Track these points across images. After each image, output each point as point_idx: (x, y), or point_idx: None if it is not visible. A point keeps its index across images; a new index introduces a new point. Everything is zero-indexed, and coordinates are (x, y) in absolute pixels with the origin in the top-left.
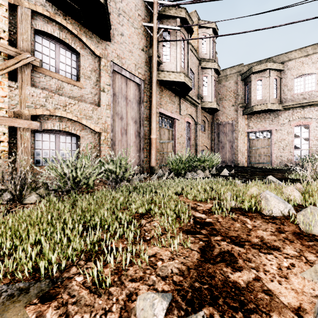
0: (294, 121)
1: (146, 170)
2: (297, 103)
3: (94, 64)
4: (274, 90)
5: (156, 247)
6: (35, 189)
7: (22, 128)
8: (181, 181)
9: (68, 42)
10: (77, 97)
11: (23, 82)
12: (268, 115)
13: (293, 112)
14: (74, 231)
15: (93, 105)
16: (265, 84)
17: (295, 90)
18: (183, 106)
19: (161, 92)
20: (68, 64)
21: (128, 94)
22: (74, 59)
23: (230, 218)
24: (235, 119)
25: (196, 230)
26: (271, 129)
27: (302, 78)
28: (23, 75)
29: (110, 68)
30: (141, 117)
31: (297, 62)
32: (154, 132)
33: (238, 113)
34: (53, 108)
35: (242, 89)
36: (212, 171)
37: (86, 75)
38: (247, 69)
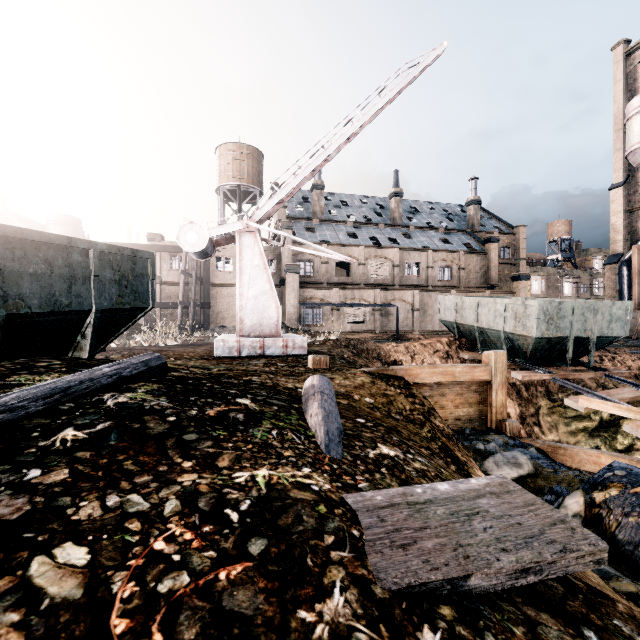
0: None
1: None
2: None
3: None
4: None
5: None
6: None
7: None
8: None
9: None
10: None
11: None
12: None
13: None
14: None
15: None
16: None
17: None
18: None
19: None
20: None
21: None
22: None
23: None
24: None
25: None
26: None
27: None
28: None
29: None
30: None
31: None
32: None
33: None
34: None
35: None
36: None
37: None
38: None
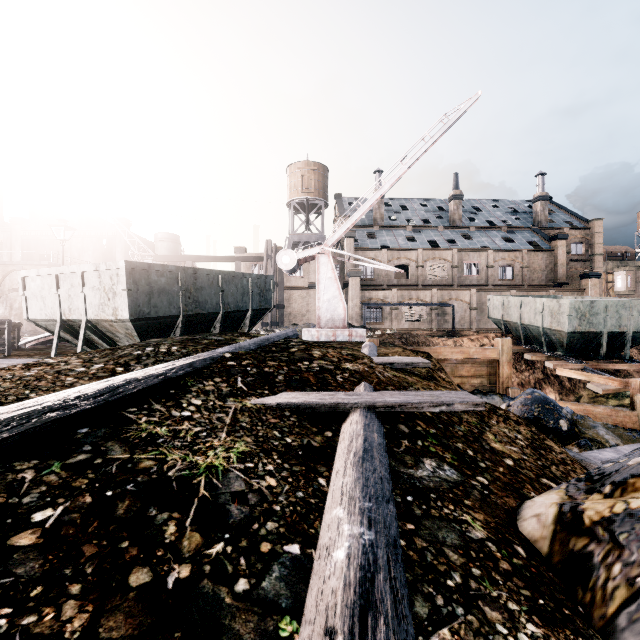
0: None
1: None
2: None
3: None
4: None
5: None
6: None
7: None
8: None
9: None
10: None
11: None
12: None
13: None
14: None
15: None
16: None
17: None
18: None
19: None
20: None
21: None
22: None
23: None
24: None
25: None
26: None
27: None
28: None
29: None
30: None
31: None
32: None
33: None
34: None
35: None
36: None
37: None
38: None
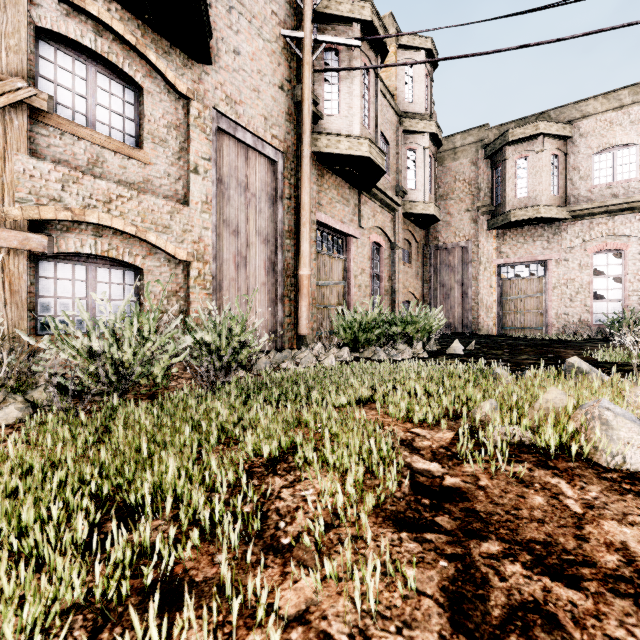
0: (594, 243)
1: (289, 343)
2: (599, 204)
3: (174, 113)
4: (552, 179)
5: (308, 580)
6: (29, 387)
7: (6, 249)
8: (365, 369)
9: (115, 61)
10: (137, 184)
11: (9, 144)
12: (540, 229)
13: (592, 223)
14: (72, 524)
15: (173, 201)
16: (533, 166)
17: (595, 178)
18: (366, 209)
19: (321, 178)
20: (116, 110)
21: (251, 180)
22: (131, 101)
23: (510, 476)
24: (473, 239)
25: (422, 517)
26: (546, 259)
27: (609, 153)
28: (7, 129)
29: (211, 124)
30: (279, 231)
31: (599, 121)
32: (305, 263)
33: (479, 226)
34: (81, 205)
35: (487, 176)
36: (428, 346)
37: (157, 135)
38: (497, 135)
